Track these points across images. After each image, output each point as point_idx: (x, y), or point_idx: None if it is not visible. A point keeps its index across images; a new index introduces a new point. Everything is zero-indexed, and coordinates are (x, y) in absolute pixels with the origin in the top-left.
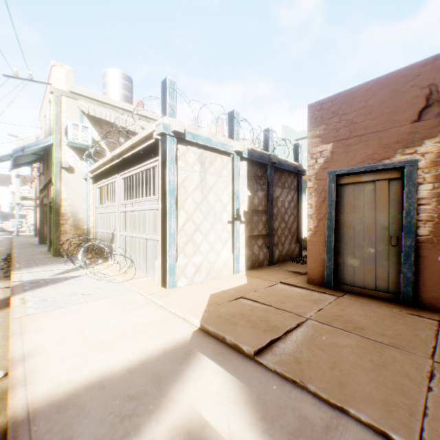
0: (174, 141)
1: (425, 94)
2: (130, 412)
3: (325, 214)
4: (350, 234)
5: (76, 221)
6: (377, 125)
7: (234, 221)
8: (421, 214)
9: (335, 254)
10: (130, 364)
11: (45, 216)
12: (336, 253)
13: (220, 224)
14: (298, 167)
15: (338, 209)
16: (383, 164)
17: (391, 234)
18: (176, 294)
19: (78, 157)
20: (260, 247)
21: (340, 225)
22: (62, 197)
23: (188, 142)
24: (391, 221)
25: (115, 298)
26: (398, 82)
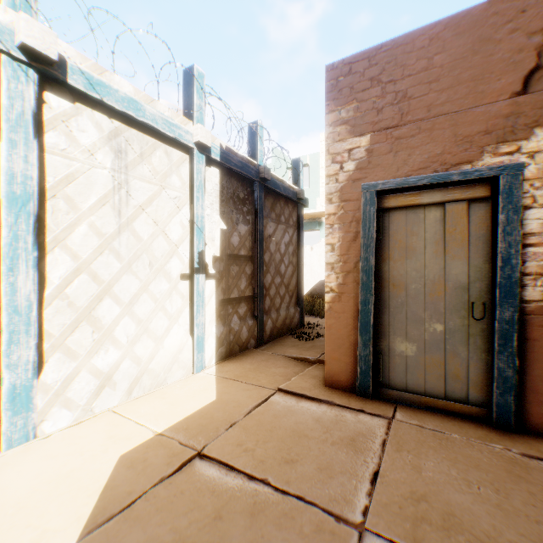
0: (31, 77)
1: (536, 45)
2: None
3: (357, 263)
4: (400, 299)
5: None
6: (451, 102)
7: (194, 275)
8: (530, 263)
9: (375, 333)
10: None
11: None
12: (376, 332)
13: (164, 281)
14: (298, 193)
15: (380, 253)
16: (462, 172)
17: (473, 298)
18: (16, 474)
19: None
20: (243, 317)
21: (383, 281)
22: None
23: (80, 96)
24: (473, 275)
25: None
26: (488, 24)
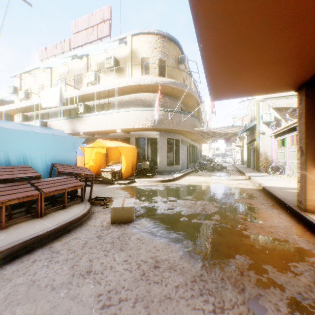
0: None
1: None
2: (284, 189)
3: None
4: None
5: (265, 156)
6: None
7: None
8: None
9: None
10: (286, 187)
11: (249, 154)
12: None
13: None
14: None
15: None
16: None
17: None
18: None
19: (266, 127)
20: None
21: None
22: (259, 146)
23: None
24: None
25: (284, 181)
26: None
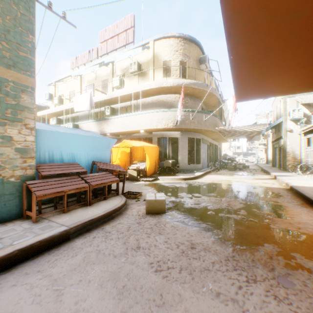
0: None
1: None
2: None
3: None
4: None
5: (293, 155)
6: None
7: None
8: None
9: None
10: None
11: (274, 153)
12: None
13: None
14: None
15: None
16: None
17: None
18: None
19: (294, 124)
20: None
21: None
22: (286, 144)
23: None
24: None
25: None
26: None
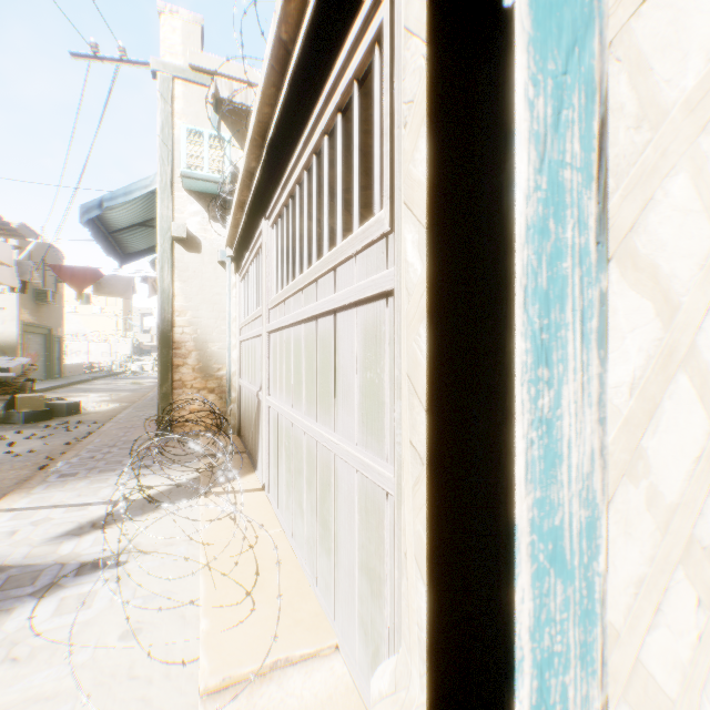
0: None
1: None
2: None
3: None
4: None
5: (204, 360)
6: None
7: None
8: None
9: None
10: None
11: None
12: None
13: None
14: None
15: None
16: None
17: None
18: None
19: (208, 214)
20: None
21: None
22: (174, 306)
23: None
24: None
25: None
26: None
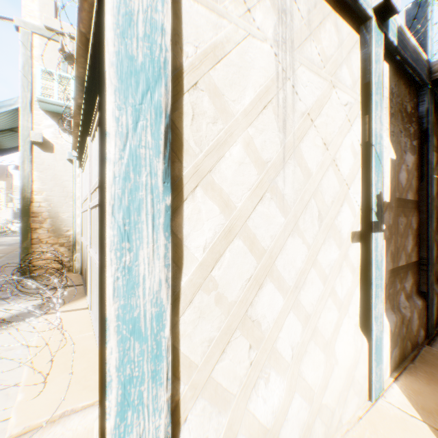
0: None
1: None
2: None
3: None
4: None
5: (56, 224)
6: None
7: (372, 234)
8: None
9: None
10: None
11: None
12: None
13: (333, 245)
14: None
15: None
16: None
17: None
18: None
19: (60, 127)
20: (408, 295)
21: None
22: (33, 188)
23: None
24: None
25: None
26: None
